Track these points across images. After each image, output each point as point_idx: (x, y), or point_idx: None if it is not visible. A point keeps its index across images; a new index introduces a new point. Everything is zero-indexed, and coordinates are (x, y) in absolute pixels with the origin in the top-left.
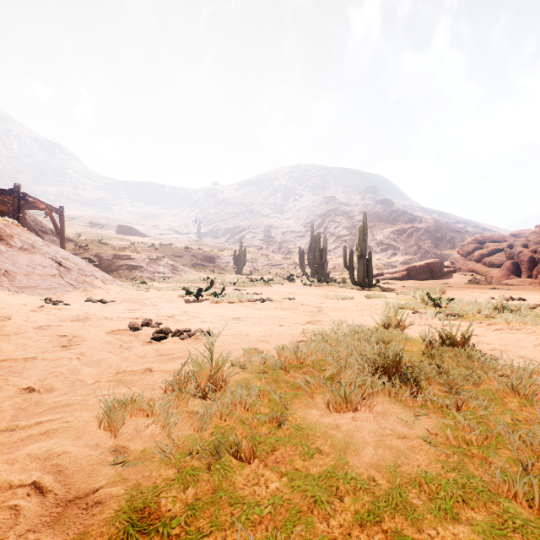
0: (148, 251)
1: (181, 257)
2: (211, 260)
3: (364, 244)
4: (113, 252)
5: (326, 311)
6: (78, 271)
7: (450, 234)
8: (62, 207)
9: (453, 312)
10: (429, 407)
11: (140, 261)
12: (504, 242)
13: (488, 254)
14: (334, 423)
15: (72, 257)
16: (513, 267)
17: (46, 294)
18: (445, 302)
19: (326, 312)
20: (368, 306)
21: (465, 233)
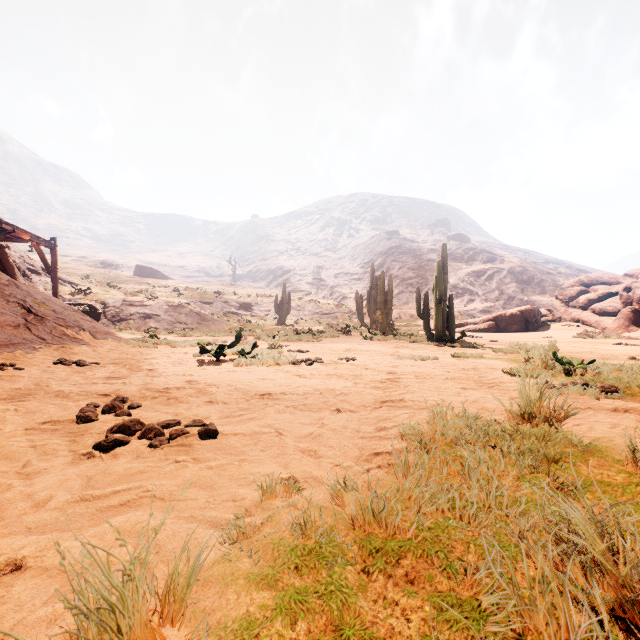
0: (169, 296)
1: (211, 304)
2: (247, 307)
3: (444, 285)
4: (122, 297)
5: (406, 381)
6: (57, 320)
7: (539, 277)
8: (53, 240)
9: (608, 384)
10: None
11: (156, 309)
12: (618, 284)
13: (597, 299)
14: None
15: (52, 302)
16: (633, 315)
17: None
18: (580, 366)
19: (406, 382)
20: (464, 372)
21: (556, 275)
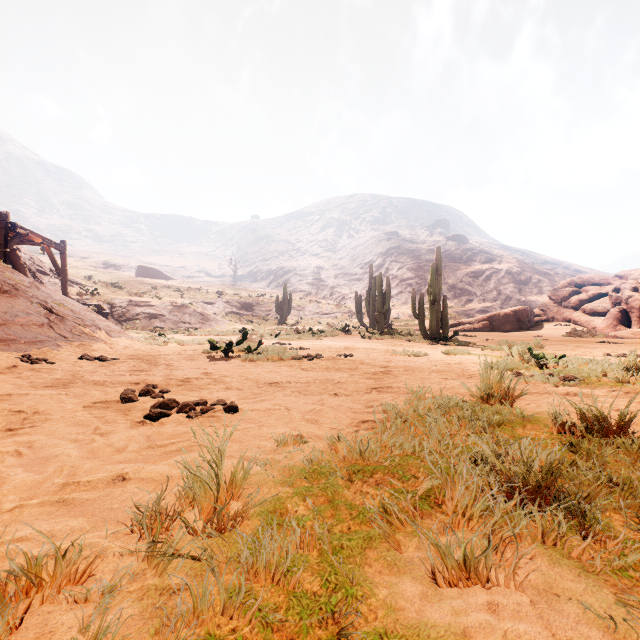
0: (172, 296)
1: (213, 304)
2: (249, 307)
3: (438, 286)
4: (128, 298)
5: (396, 373)
6: (75, 320)
7: (536, 277)
8: (63, 242)
9: (570, 375)
10: (630, 575)
11: (161, 309)
12: (608, 285)
13: (588, 300)
14: (457, 626)
15: (70, 303)
16: (621, 315)
17: (27, 349)
18: (552, 360)
19: (396, 374)
20: (450, 366)
21: (554, 275)
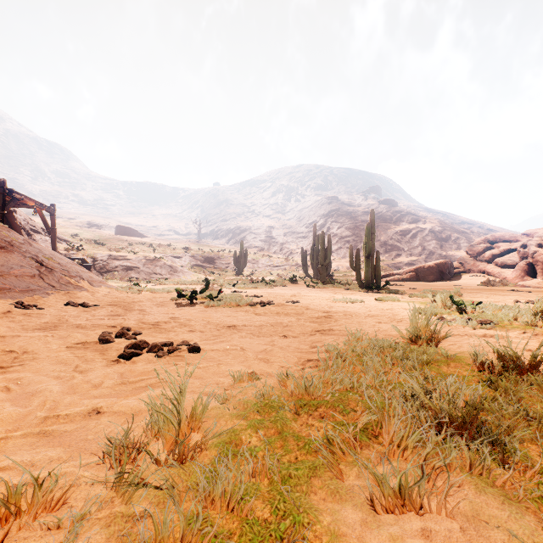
0: (146, 251)
1: (180, 258)
2: (211, 261)
3: (372, 243)
4: (108, 253)
5: (336, 317)
6: (62, 271)
7: (455, 235)
8: (53, 205)
9: (486, 319)
10: None
11: (136, 262)
12: (517, 242)
13: (499, 254)
14: None
15: (57, 257)
16: (528, 267)
17: (21, 296)
18: (470, 306)
19: (337, 318)
20: (382, 311)
21: (470, 233)
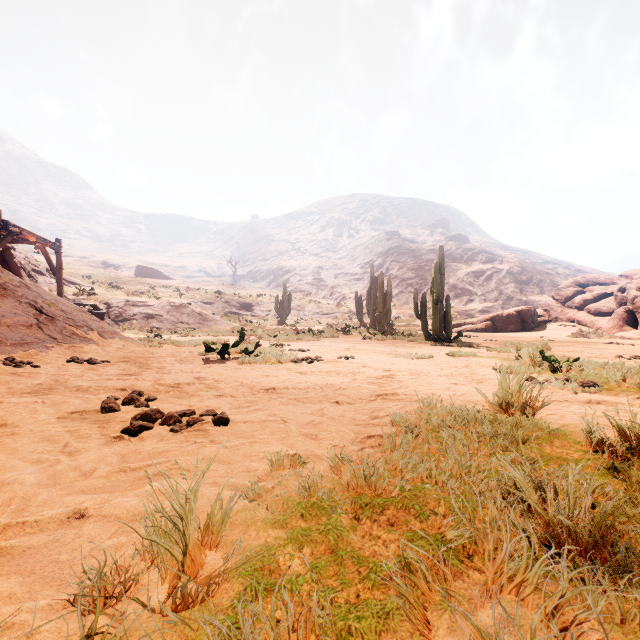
0: (170, 296)
1: (212, 304)
2: (248, 307)
3: (441, 286)
4: (125, 298)
5: (401, 377)
6: (66, 320)
7: (537, 277)
8: (58, 241)
9: (588, 380)
10: None
11: (159, 309)
12: (613, 285)
13: (592, 299)
14: None
15: (61, 302)
16: (627, 315)
17: (13, 351)
18: (565, 363)
19: (401, 378)
20: (456, 369)
21: (555, 275)
